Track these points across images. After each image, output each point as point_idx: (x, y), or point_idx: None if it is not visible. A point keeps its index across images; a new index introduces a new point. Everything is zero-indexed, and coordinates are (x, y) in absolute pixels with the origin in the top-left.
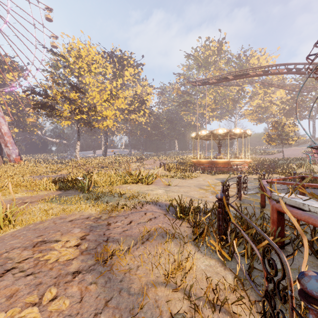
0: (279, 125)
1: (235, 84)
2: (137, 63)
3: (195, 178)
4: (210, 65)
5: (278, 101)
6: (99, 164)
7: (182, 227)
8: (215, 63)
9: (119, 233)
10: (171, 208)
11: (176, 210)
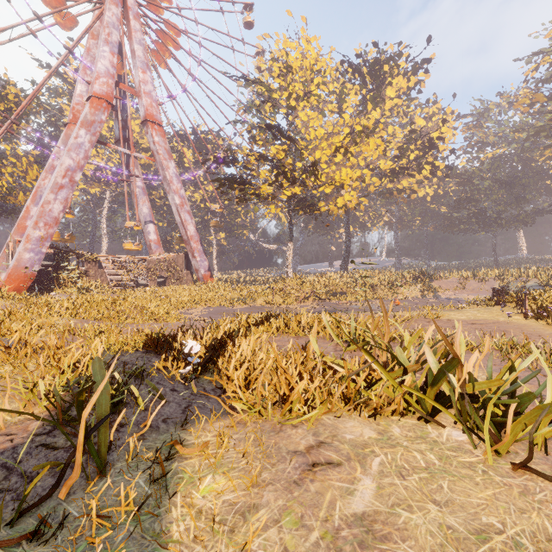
0: None
1: None
2: (414, 64)
3: None
4: None
5: None
6: (327, 287)
7: None
8: None
9: None
10: None
11: None
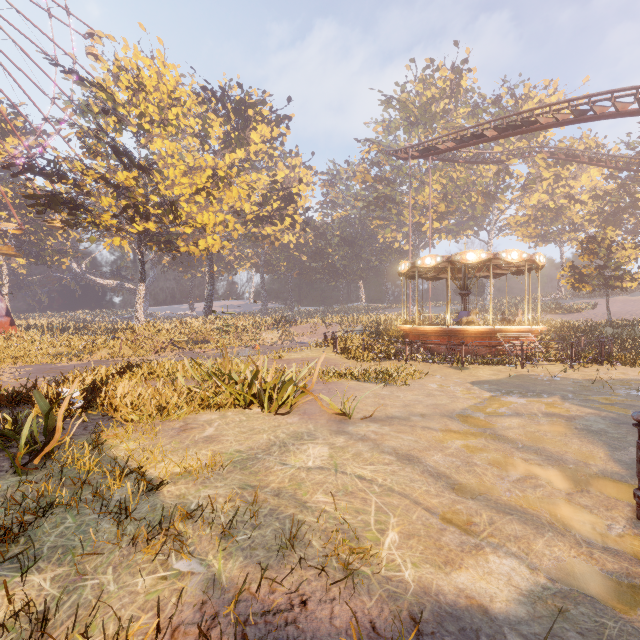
0: (598, 247)
1: (490, 159)
2: (277, 116)
3: (417, 380)
4: (434, 120)
5: (585, 196)
6: (188, 335)
7: None
8: (445, 117)
9: None
10: None
11: None
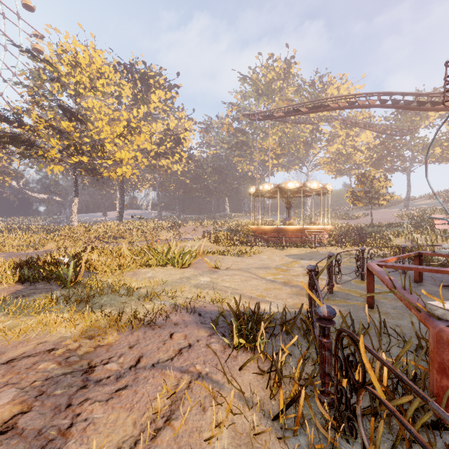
0: (367, 179)
1: (308, 121)
2: (170, 84)
3: (256, 254)
4: (274, 93)
5: (363, 147)
6: (109, 233)
7: (244, 372)
8: (281, 91)
9: (105, 397)
10: (220, 320)
11: (230, 326)
